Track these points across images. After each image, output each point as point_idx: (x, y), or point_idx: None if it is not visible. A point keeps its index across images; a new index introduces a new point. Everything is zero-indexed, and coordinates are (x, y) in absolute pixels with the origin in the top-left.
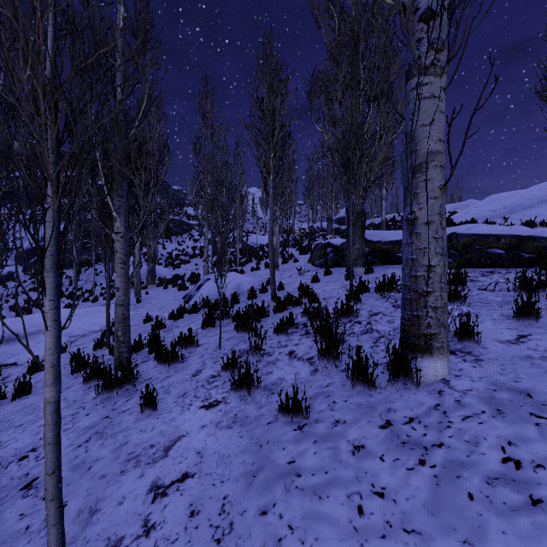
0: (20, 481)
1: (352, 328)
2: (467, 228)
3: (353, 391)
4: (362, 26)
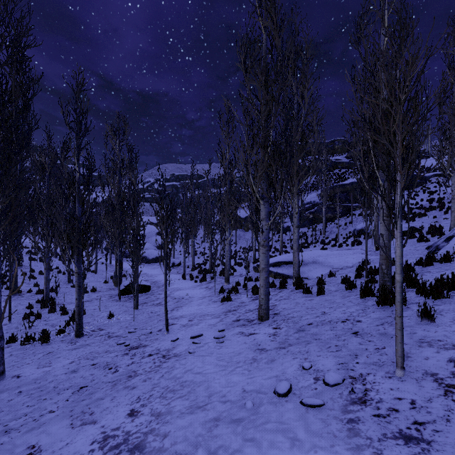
0: (348, 330)
1: None
2: None
3: None
4: None
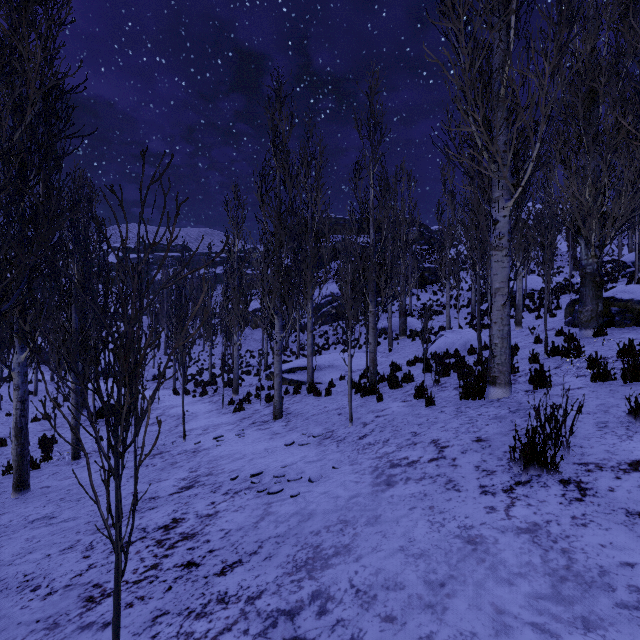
0: (336, 413)
1: None
2: None
3: (460, 399)
4: (579, 96)
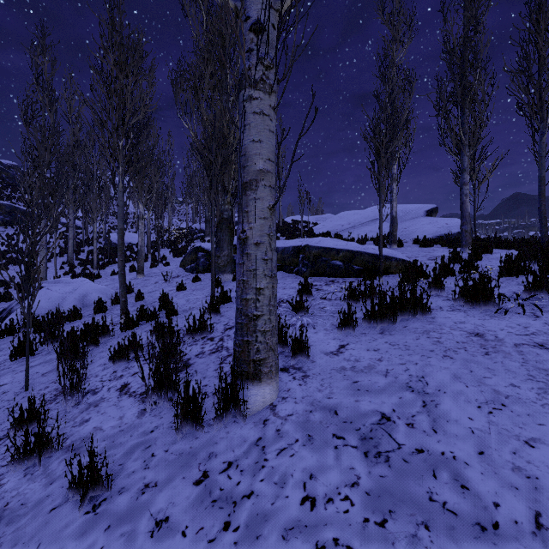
0: None
1: (203, 347)
2: (318, 241)
3: (177, 435)
4: (229, 29)
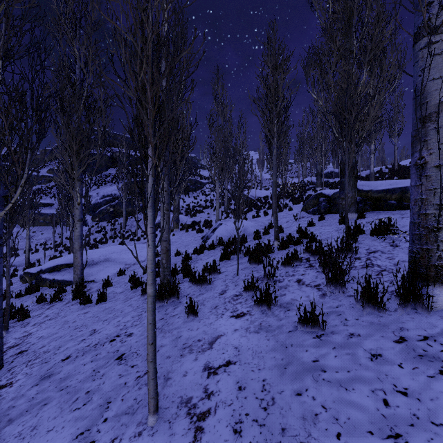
0: (114, 354)
1: (352, 263)
2: None
3: (363, 311)
4: (356, 2)
